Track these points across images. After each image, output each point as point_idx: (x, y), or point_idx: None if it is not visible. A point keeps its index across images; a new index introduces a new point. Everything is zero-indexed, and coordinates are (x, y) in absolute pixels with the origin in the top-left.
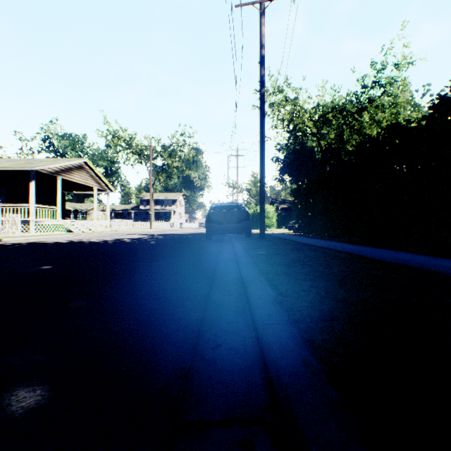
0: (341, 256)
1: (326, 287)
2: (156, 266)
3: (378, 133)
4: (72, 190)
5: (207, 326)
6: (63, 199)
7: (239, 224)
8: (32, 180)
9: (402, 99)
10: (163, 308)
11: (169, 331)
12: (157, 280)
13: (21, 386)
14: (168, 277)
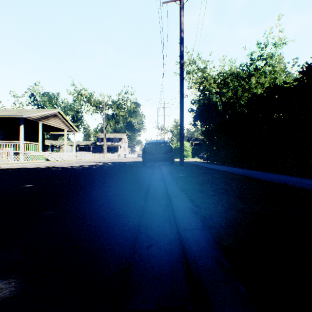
0: (238, 177)
1: (229, 201)
2: (107, 185)
3: (263, 91)
4: (50, 131)
5: (143, 230)
6: (43, 138)
7: (166, 155)
8: (21, 124)
9: (278, 68)
10: (111, 216)
11: (115, 234)
12: (107, 195)
13: (0, 279)
14: (115, 192)
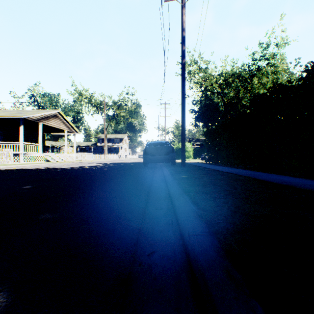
0: (241, 178)
1: (235, 203)
2: (107, 186)
3: (266, 90)
4: (50, 132)
5: (144, 235)
6: (43, 138)
7: (167, 156)
8: (21, 124)
9: (280, 68)
10: (110, 219)
11: (114, 239)
12: (107, 197)
13: None
14: (115, 194)
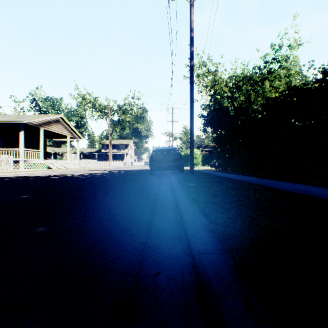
0: (254, 187)
1: (249, 215)
2: (110, 196)
3: (280, 93)
4: (52, 138)
5: (149, 252)
6: (45, 145)
7: (175, 163)
8: (21, 130)
9: (293, 71)
10: (112, 233)
11: (115, 257)
12: (109, 208)
13: None
14: (118, 205)
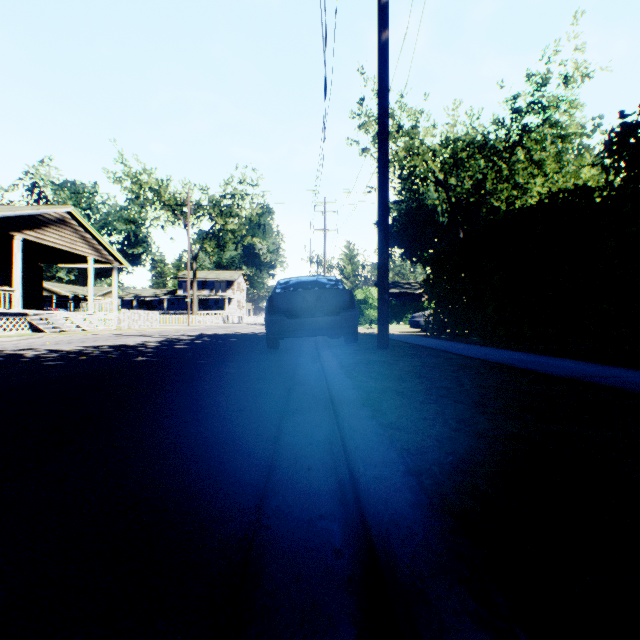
0: None
1: None
2: None
3: None
4: (54, 262)
5: None
6: (38, 277)
7: (335, 317)
8: None
9: (574, 128)
10: None
11: None
12: None
13: None
14: None
